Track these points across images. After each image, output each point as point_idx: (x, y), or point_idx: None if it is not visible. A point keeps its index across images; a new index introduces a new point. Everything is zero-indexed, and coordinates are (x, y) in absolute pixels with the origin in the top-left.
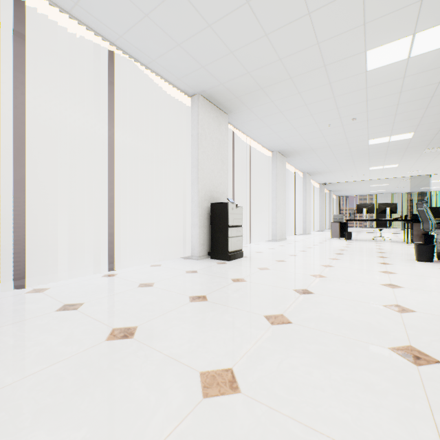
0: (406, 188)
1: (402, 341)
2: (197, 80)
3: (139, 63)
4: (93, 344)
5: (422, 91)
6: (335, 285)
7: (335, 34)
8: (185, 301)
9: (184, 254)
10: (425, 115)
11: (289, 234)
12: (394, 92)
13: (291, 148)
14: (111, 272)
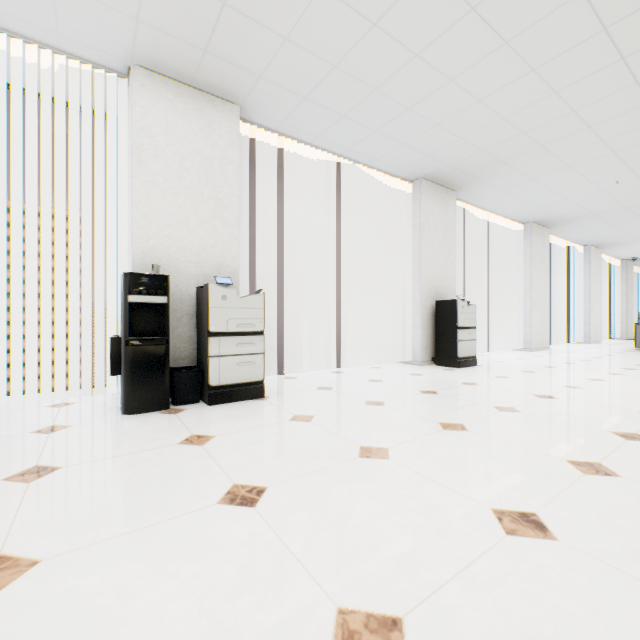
0: None
1: (630, 430)
2: (420, 167)
3: (362, 165)
4: (358, 405)
5: None
6: (591, 395)
7: (595, 99)
8: (416, 393)
9: (403, 358)
10: None
11: (558, 343)
12: None
13: (556, 216)
14: (336, 370)
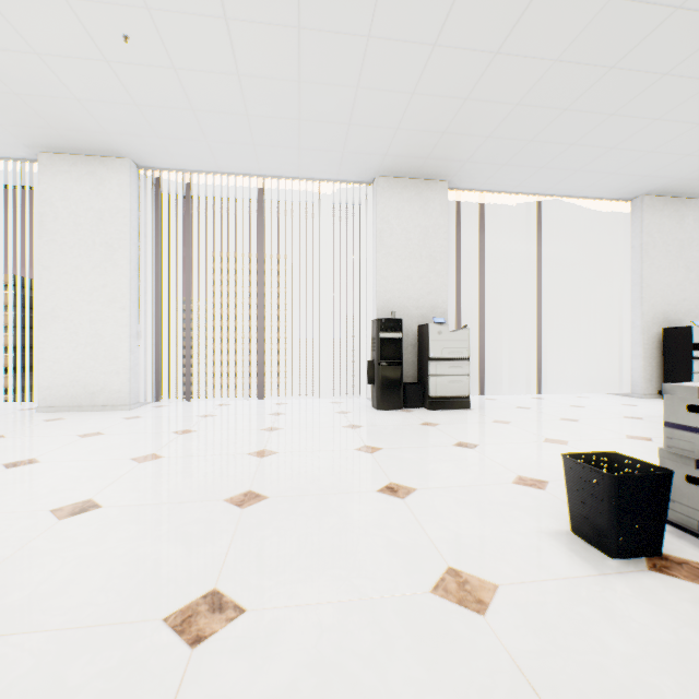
0: None
1: None
2: (638, 187)
3: (565, 197)
4: (552, 420)
5: None
6: None
7: None
8: (618, 417)
9: (620, 390)
10: None
11: None
12: None
13: None
14: (537, 397)
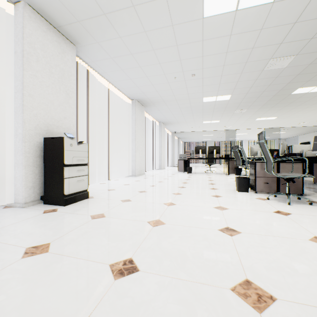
0: (222, 138)
1: None
2: None
3: None
4: None
5: (241, 55)
6: (172, 241)
7: None
8: None
9: (6, 200)
10: (240, 80)
11: (149, 169)
12: (223, 51)
13: (147, 98)
14: None
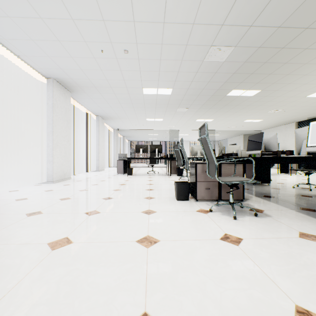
0: (167, 138)
1: None
2: None
3: None
4: None
5: (181, 32)
6: None
7: None
8: None
9: None
10: (180, 71)
11: (84, 171)
12: (159, 19)
13: (71, 79)
14: None
